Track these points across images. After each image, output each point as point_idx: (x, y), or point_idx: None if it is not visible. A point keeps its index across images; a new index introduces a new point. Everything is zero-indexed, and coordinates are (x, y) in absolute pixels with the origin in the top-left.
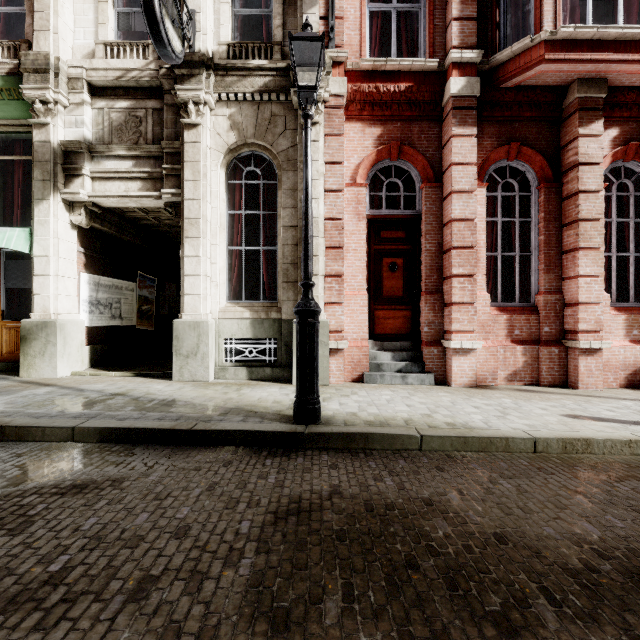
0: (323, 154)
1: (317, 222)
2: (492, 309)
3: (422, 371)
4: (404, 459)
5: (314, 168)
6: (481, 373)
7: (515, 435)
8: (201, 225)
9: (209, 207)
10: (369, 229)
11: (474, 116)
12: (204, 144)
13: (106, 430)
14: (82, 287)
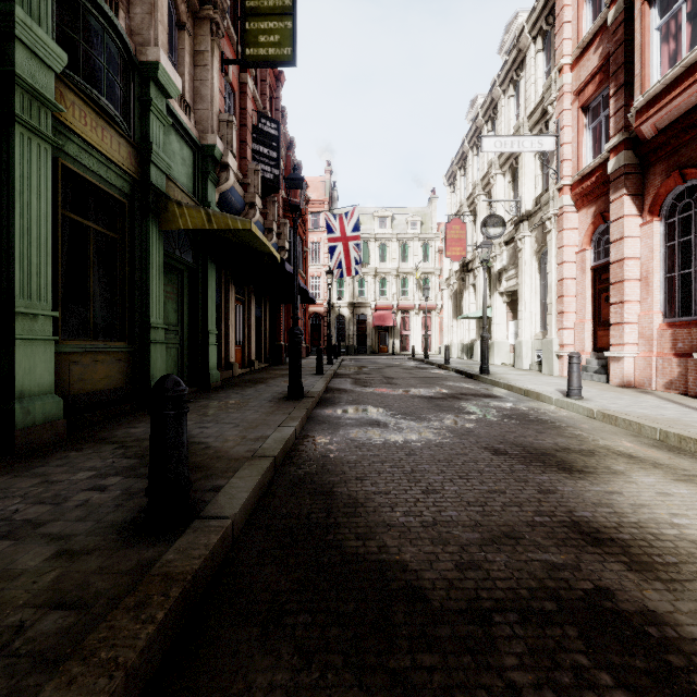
0: (555, 245)
1: (551, 285)
2: (663, 325)
3: (606, 373)
4: (475, 382)
5: (551, 255)
6: (641, 378)
7: (501, 382)
8: (523, 295)
9: (528, 285)
10: (595, 275)
11: (622, 181)
12: (524, 256)
13: (455, 369)
14: (510, 327)
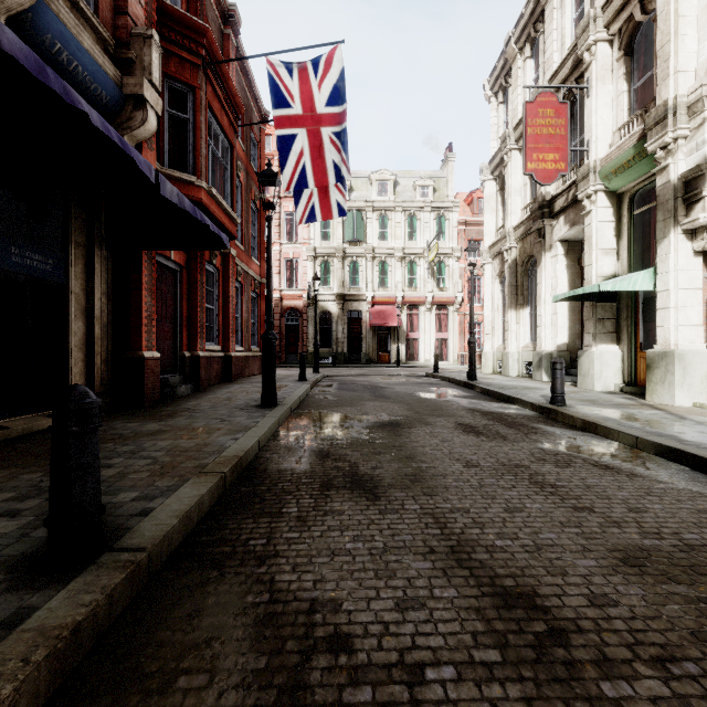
0: None
1: None
2: None
3: None
4: None
5: None
6: None
7: None
8: None
9: None
10: None
11: None
12: None
13: (660, 446)
14: None
